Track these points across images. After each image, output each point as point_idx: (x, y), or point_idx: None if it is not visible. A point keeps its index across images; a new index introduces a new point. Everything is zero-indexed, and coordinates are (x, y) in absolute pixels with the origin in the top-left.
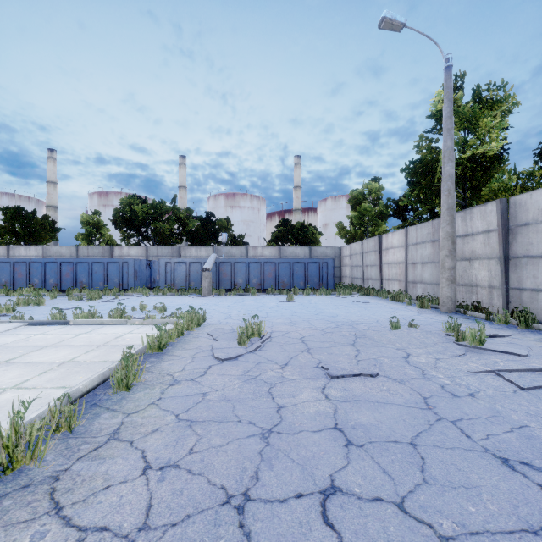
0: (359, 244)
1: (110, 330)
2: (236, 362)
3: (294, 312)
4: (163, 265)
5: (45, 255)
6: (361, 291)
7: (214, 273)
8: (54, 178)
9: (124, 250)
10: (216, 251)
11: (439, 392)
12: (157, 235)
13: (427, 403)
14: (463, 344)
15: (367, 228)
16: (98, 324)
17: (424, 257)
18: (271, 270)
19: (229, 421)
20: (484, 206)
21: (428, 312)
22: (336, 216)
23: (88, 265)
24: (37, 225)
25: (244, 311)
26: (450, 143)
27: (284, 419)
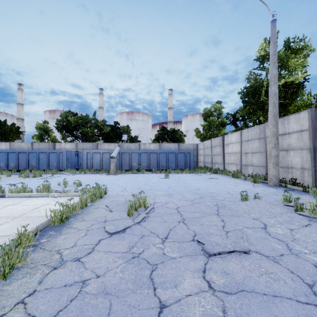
0: (209, 141)
1: (33, 202)
2: (123, 236)
3: (170, 185)
4: (85, 154)
5: (11, 148)
6: (211, 171)
7: (118, 160)
8: (22, 101)
9: (62, 145)
10: (120, 145)
11: None
12: (83, 136)
13: None
14: (304, 214)
15: (213, 132)
16: (27, 197)
17: (253, 149)
18: (154, 157)
19: None
20: (298, 114)
21: (260, 185)
22: (193, 125)
23: (36, 154)
24: (7, 129)
25: (136, 185)
26: (275, 71)
27: None
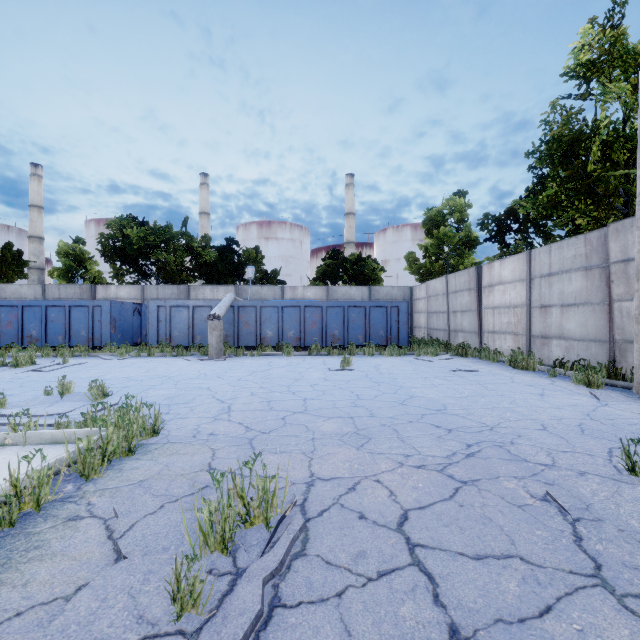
0: (442, 280)
1: None
2: None
3: (357, 396)
4: (153, 310)
5: None
6: (451, 350)
7: (231, 323)
8: (39, 201)
9: (110, 290)
10: (239, 291)
11: None
12: (160, 271)
13: None
14: None
15: (447, 260)
16: None
17: (568, 295)
18: (315, 318)
19: None
20: None
21: (616, 396)
22: (399, 250)
23: (41, 310)
24: None
25: (262, 393)
26: None
27: None
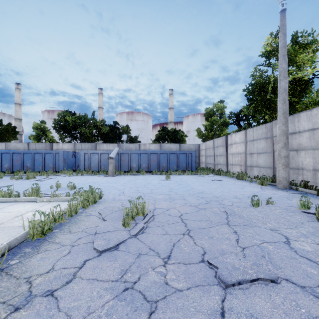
0: (211, 141)
1: (17, 208)
2: (115, 254)
3: (171, 188)
4: (82, 155)
5: (7, 148)
6: (214, 172)
7: (117, 160)
8: (19, 101)
9: (59, 145)
10: (119, 146)
11: None
12: (82, 136)
13: None
14: None
15: (215, 132)
16: (12, 202)
17: (259, 149)
18: (155, 158)
19: None
20: (310, 111)
21: (269, 188)
22: (194, 126)
23: (31, 155)
24: (2, 129)
25: (134, 188)
26: (285, 65)
27: None
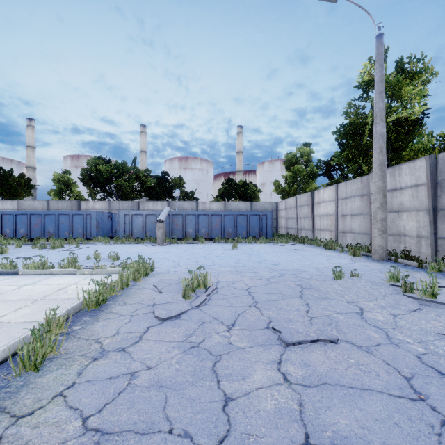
0: (293, 199)
1: (56, 281)
2: (178, 322)
3: (238, 259)
4: (122, 217)
5: (19, 208)
6: (296, 240)
7: (168, 224)
8: (33, 143)
9: (89, 204)
10: (170, 205)
11: (419, 368)
12: (119, 192)
13: (414, 389)
14: (414, 296)
15: (299, 185)
16: (47, 274)
17: (353, 209)
18: (217, 221)
19: (155, 432)
20: (413, 162)
21: (362, 259)
22: (272, 176)
23: (55, 217)
24: (13, 182)
25: (192, 259)
26: (382, 105)
27: (234, 426)
